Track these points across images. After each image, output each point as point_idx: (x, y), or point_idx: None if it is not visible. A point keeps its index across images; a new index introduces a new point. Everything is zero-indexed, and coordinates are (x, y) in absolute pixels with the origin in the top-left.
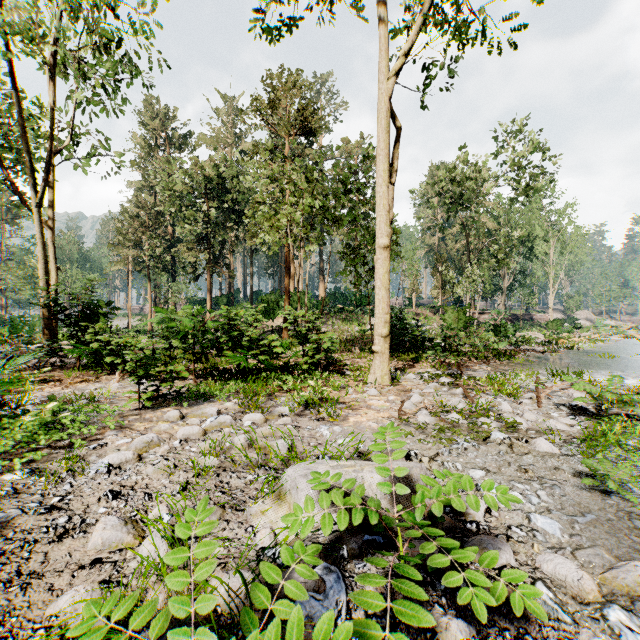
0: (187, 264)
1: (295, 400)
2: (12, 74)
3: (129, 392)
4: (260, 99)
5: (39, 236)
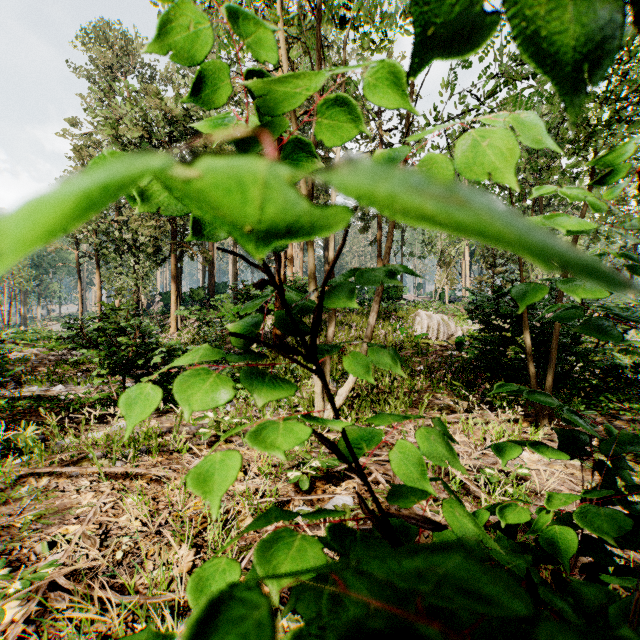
0: (148, 244)
1: None
2: None
3: None
4: None
5: None
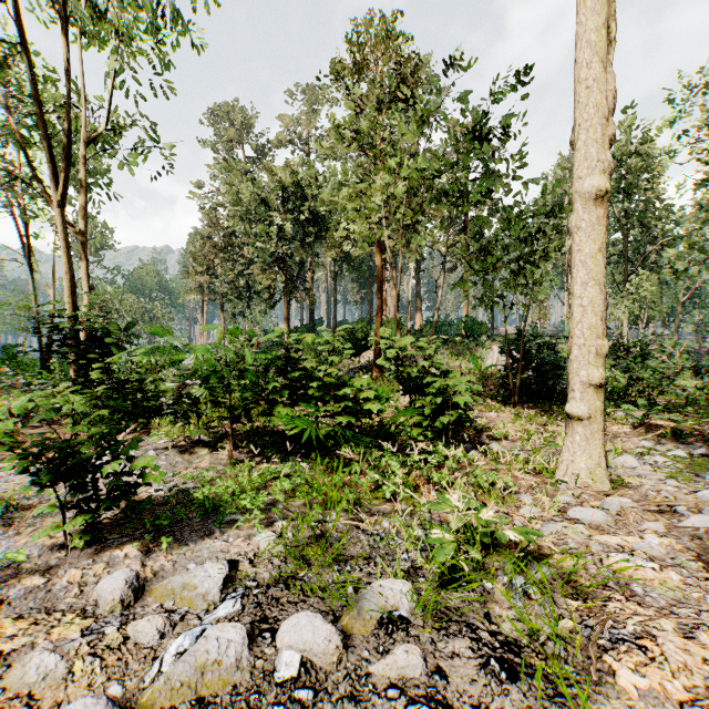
0: (262, 290)
1: (417, 545)
2: (22, 30)
3: (52, 506)
4: (344, 65)
5: (63, 245)
